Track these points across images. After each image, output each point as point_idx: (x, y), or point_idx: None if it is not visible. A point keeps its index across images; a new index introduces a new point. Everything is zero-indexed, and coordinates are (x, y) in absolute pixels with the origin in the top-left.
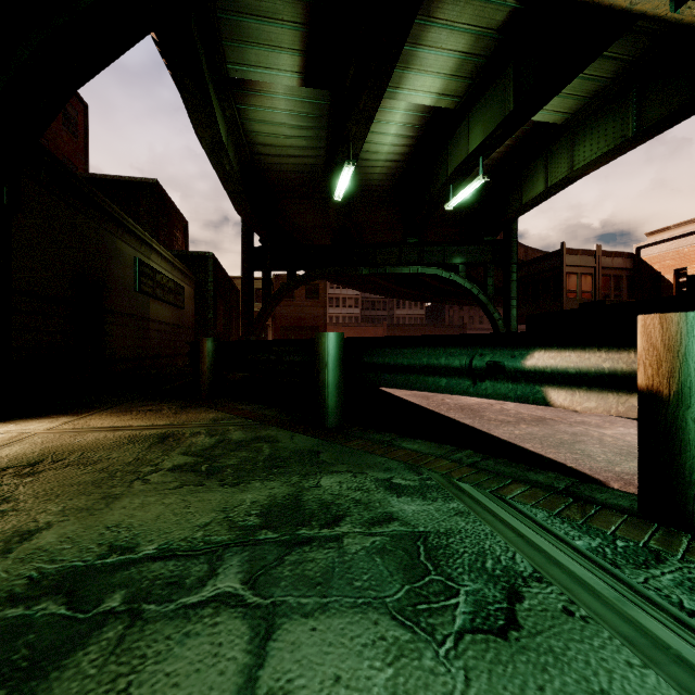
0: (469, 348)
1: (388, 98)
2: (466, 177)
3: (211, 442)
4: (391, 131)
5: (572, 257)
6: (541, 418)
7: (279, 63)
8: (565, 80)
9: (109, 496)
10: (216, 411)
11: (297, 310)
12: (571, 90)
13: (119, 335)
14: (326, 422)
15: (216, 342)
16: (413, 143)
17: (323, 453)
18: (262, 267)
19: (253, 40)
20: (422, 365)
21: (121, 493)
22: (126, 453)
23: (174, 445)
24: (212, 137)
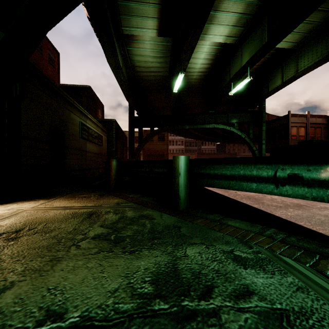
0: (273, 164)
1: (200, 40)
2: (240, 78)
3: (116, 218)
4: (201, 57)
5: (294, 118)
6: (298, 205)
7: (147, 25)
8: (297, 23)
9: (54, 259)
10: (118, 198)
11: (154, 146)
12: (298, 30)
13: (72, 158)
14: (179, 207)
15: (118, 161)
16: (212, 63)
17: (182, 228)
18: (138, 126)
19: (134, 14)
20: (240, 175)
21: (62, 256)
22: (69, 224)
23: (95, 220)
24: (115, 63)
